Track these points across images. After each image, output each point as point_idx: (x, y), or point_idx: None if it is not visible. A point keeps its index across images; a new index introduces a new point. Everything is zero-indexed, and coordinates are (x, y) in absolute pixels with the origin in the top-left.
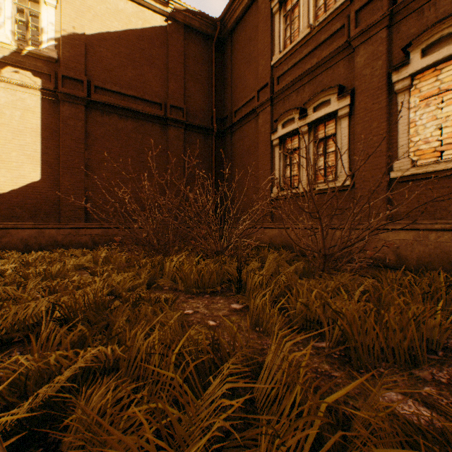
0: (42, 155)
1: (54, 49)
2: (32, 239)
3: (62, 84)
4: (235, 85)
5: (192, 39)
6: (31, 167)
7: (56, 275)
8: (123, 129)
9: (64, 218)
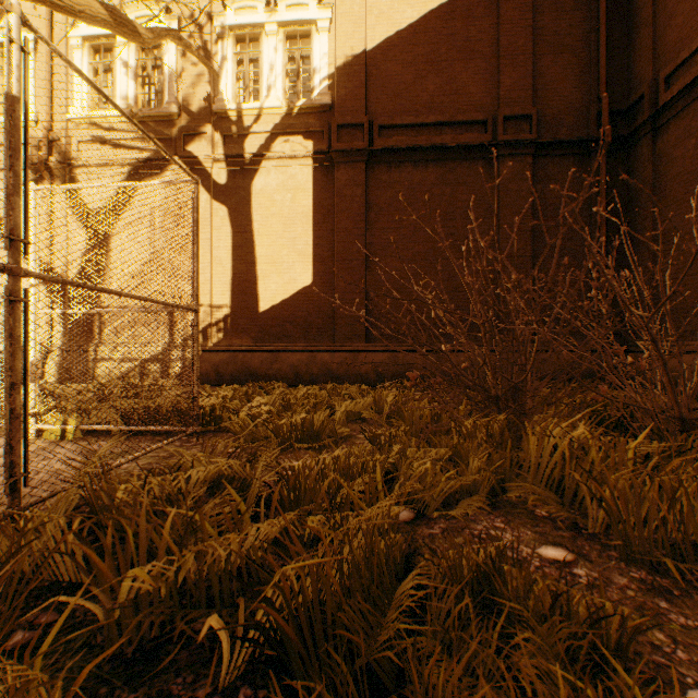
0: (314, 247)
1: (326, 92)
2: (303, 367)
3: (336, 139)
4: (666, 13)
5: None
6: (302, 267)
7: (318, 430)
8: (419, 185)
9: (339, 336)
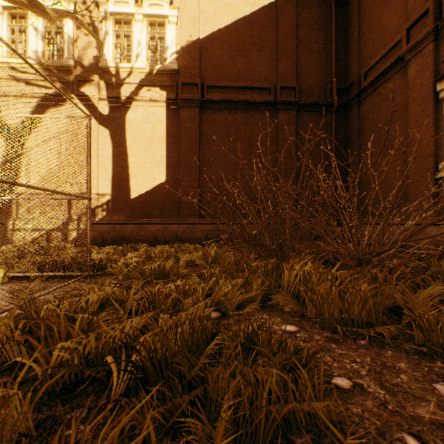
0: (167, 158)
1: (175, 61)
2: (159, 233)
3: (181, 91)
4: (364, 38)
5: (305, 5)
6: (159, 171)
7: (168, 271)
8: (232, 123)
9: (183, 214)
